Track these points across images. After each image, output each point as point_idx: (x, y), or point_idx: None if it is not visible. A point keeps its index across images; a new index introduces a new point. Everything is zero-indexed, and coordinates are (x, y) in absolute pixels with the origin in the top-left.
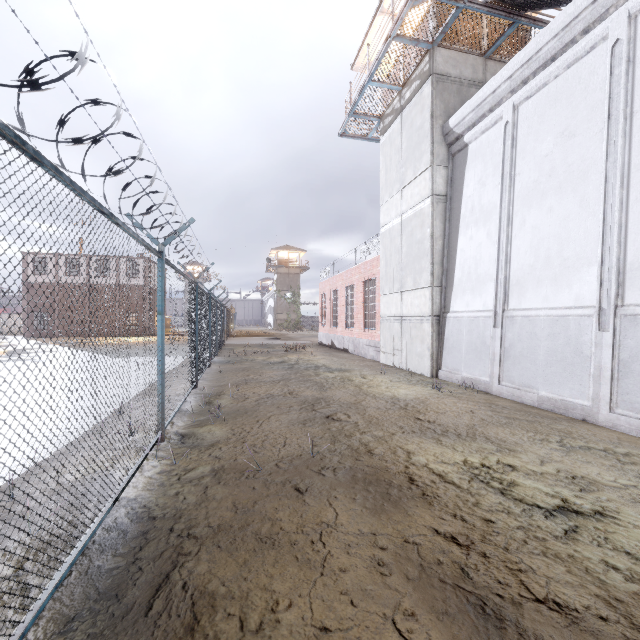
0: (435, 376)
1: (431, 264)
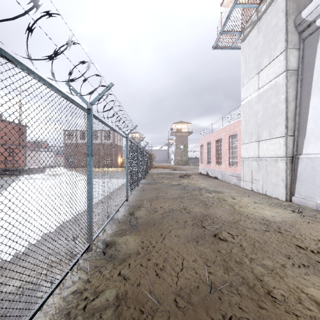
0: (289, 200)
1: (285, 120)
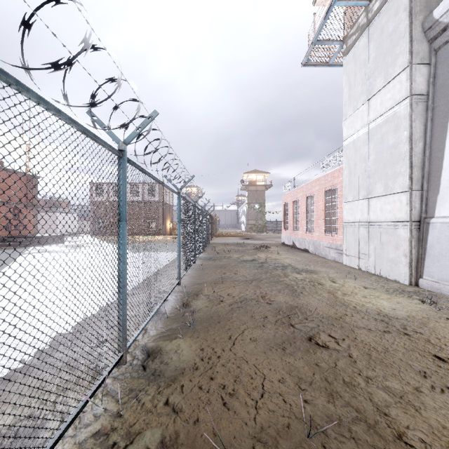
0: (414, 284)
1: (409, 167)
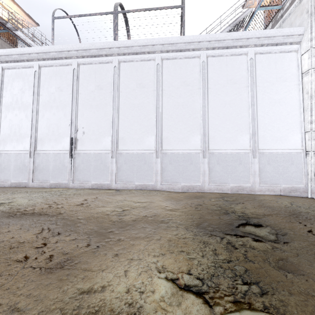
0: None
1: None
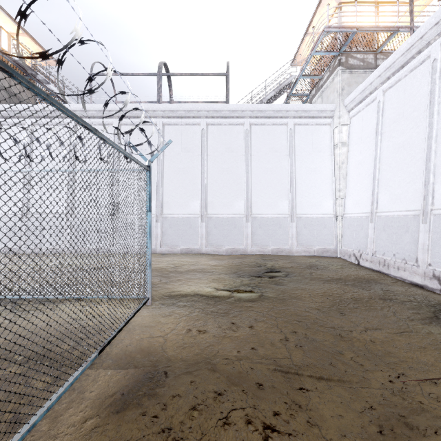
0: None
1: None
